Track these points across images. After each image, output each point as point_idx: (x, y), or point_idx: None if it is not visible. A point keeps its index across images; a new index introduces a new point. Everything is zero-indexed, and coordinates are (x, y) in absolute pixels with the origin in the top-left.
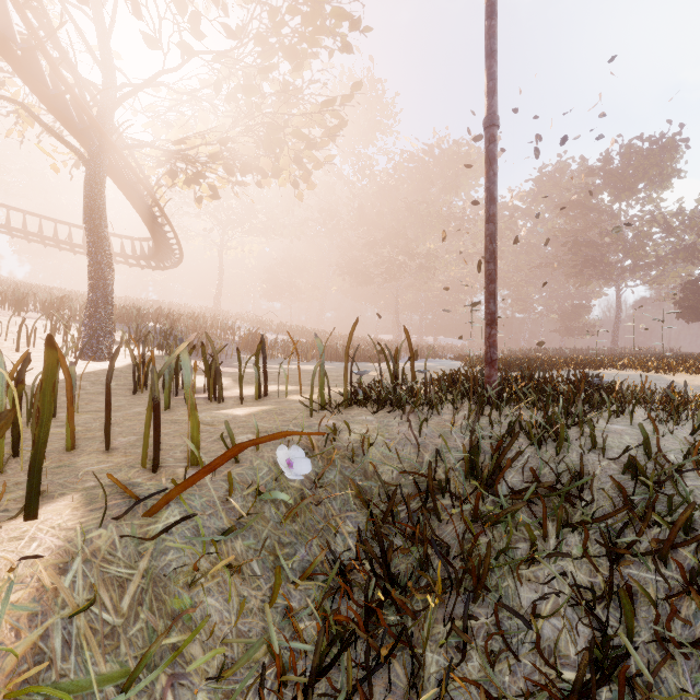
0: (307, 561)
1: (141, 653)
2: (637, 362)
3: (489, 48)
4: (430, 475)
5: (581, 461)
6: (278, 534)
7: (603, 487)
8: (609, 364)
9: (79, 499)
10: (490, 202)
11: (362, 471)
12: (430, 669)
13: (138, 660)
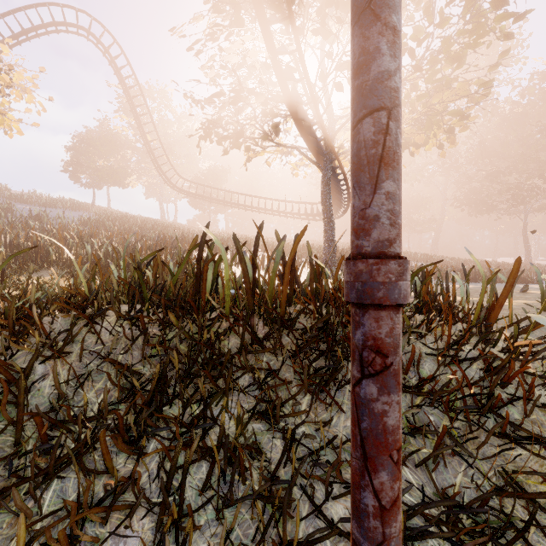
0: None
1: None
2: None
3: None
4: None
5: None
6: None
7: None
8: None
9: None
10: None
11: None
12: None
13: None
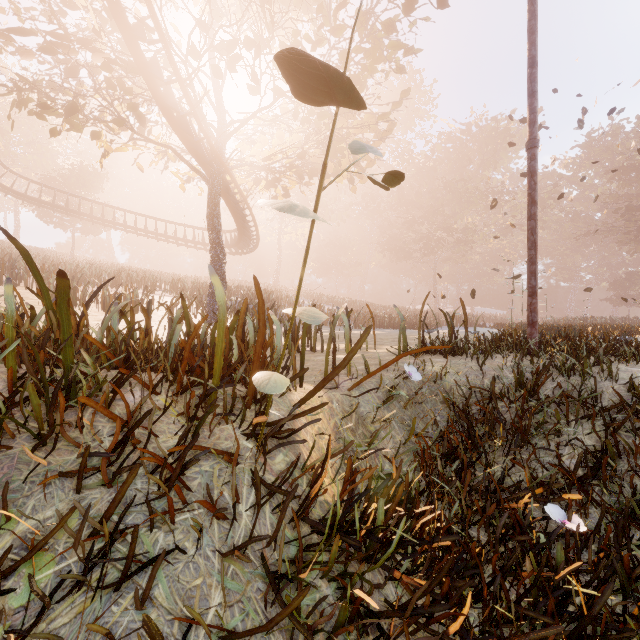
0: (417, 431)
1: (363, 441)
2: None
3: (530, 90)
4: (492, 384)
5: (595, 381)
6: (401, 414)
7: (612, 399)
8: None
9: (309, 384)
10: (531, 205)
11: (442, 389)
12: (497, 474)
13: (363, 443)
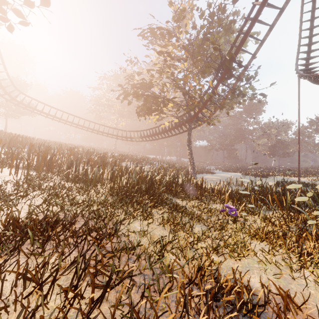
0: None
1: None
2: (279, 174)
3: (299, 142)
4: None
5: None
6: None
7: None
8: (276, 175)
9: None
10: (299, 161)
11: None
12: None
13: None
